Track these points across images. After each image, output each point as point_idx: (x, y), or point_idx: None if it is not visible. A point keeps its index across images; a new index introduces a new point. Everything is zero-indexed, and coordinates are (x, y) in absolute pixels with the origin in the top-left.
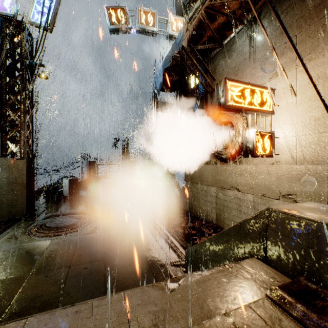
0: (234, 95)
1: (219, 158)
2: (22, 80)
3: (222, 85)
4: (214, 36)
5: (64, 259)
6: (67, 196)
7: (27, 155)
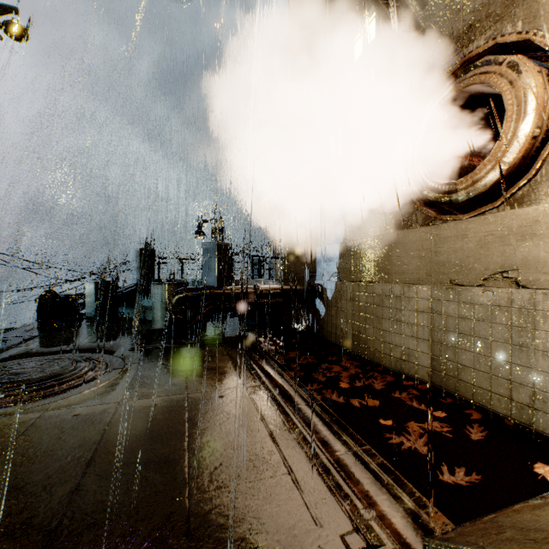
0: None
1: (436, 210)
2: None
3: None
4: None
5: None
6: (93, 317)
7: None
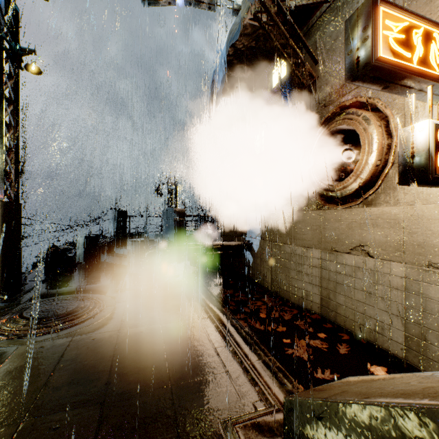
0: (392, 38)
1: (324, 199)
2: None
3: (362, 17)
4: None
5: (20, 398)
6: (82, 262)
7: (9, 196)
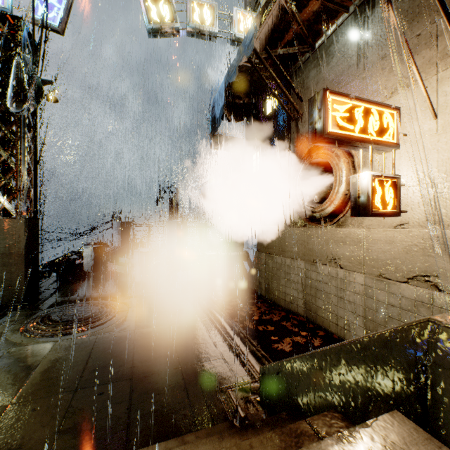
0: (339, 117)
1: (308, 218)
2: (18, 103)
3: (318, 101)
4: (302, 33)
5: (69, 377)
6: (89, 272)
7: (28, 212)
